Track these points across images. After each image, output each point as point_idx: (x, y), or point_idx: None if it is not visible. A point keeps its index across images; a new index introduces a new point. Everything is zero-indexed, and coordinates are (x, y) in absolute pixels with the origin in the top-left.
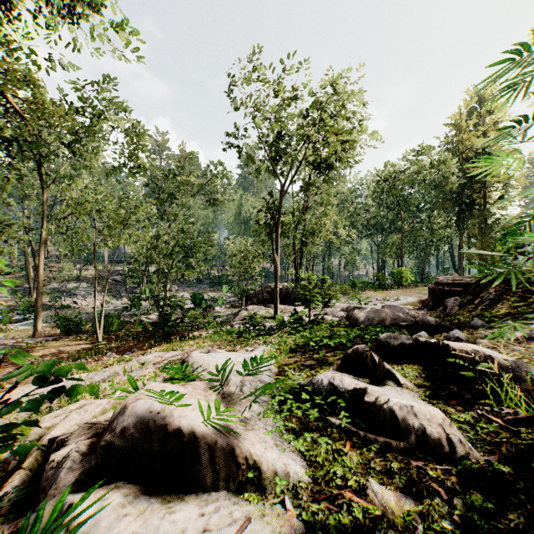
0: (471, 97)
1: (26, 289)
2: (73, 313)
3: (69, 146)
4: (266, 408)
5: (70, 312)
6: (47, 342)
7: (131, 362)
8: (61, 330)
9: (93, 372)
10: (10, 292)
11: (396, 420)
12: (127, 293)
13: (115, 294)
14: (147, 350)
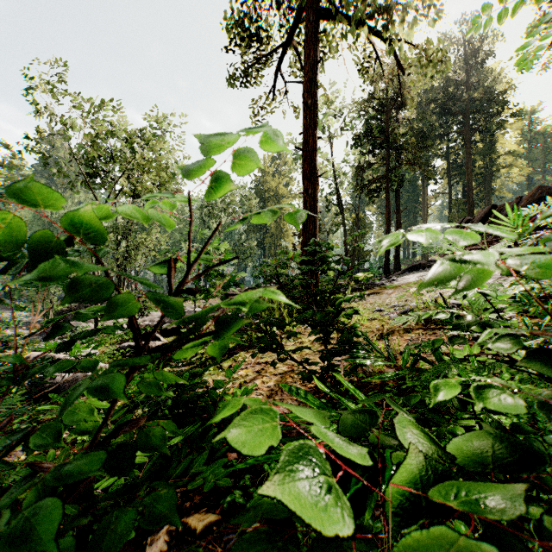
0: None
1: None
2: None
3: None
4: None
5: None
6: None
7: None
8: None
9: None
10: None
11: (149, 347)
12: None
13: None
14: None
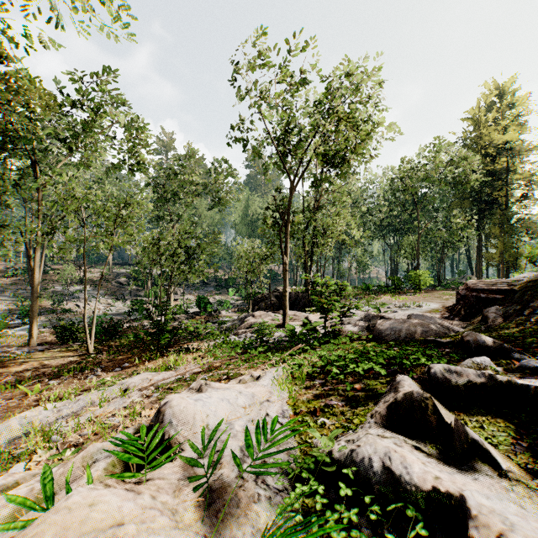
0: (490, 90)
1: (28, 292)
2: (75, 317)
3: (65, 141)
4: (281, 510)
5: (72, 316)
6: (33, 353)
7: (112, 387)
8: (56, 337)
9: (64, 401)
10: (12, 295)
11: None
12: (131, 296)
13: (119, 298)
14: (139, 365)
